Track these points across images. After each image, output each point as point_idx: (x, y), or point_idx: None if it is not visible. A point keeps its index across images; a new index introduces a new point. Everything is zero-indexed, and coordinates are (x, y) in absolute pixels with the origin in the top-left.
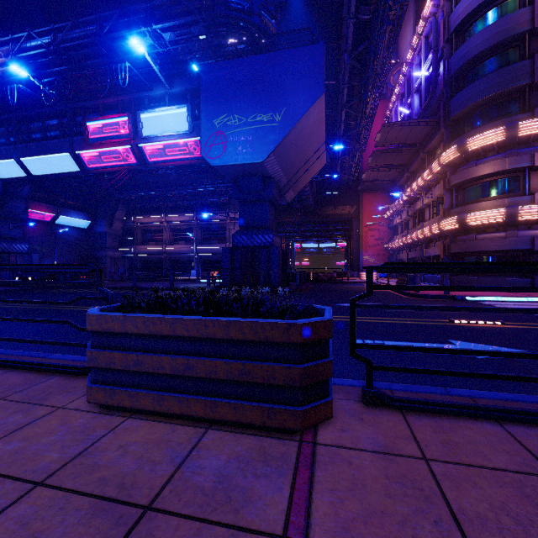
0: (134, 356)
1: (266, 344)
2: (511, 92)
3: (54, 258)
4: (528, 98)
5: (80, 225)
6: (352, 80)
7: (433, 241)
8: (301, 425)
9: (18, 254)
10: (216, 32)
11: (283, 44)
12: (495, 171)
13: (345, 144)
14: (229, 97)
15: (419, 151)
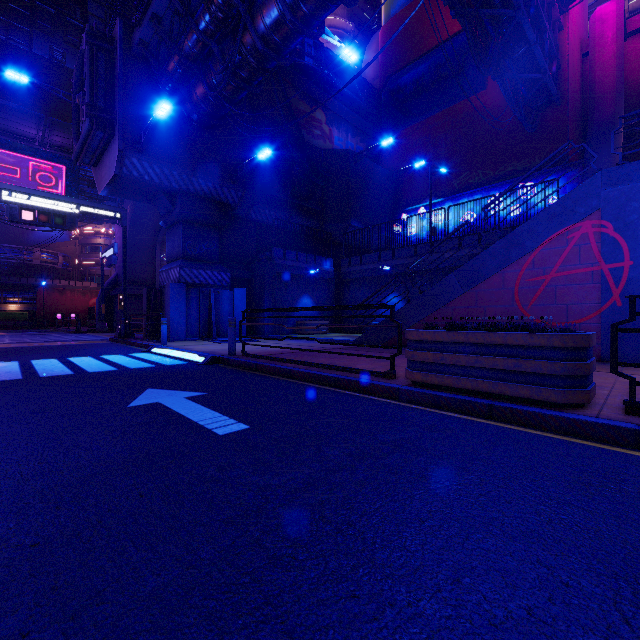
0: None
1: None
2: None
3: None
4: None
5: None
6: None
7: None
8: None
9: None
10: None
11: None
12: None
13: None
14: None
15: None
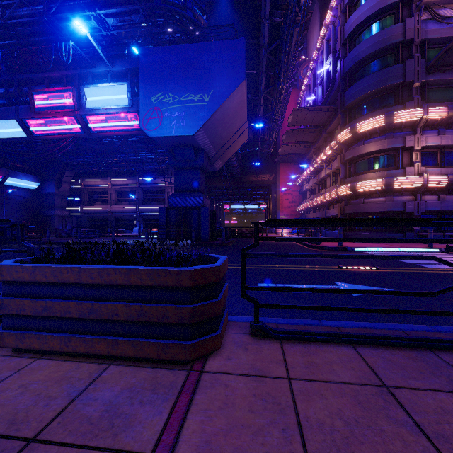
0: (42, 302)
1: (162, 288)
2: (389, 89)
3: (2, 216)
4: (401, 94)
5: (29, 186)
6: (269, 70)
7: (332, 204)
8: (190, 357)
9: None
10: (154, 21)
11: (211, 36)
12: (377, 150)
13: (264, 123)
14: (164, 78)
15: (322, 132)
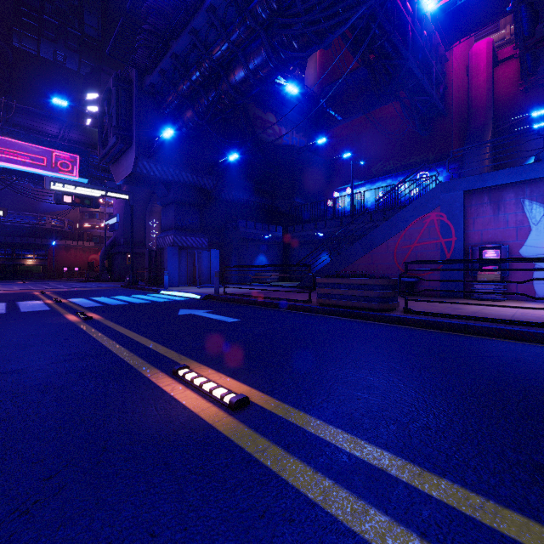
0: None
1: None
2: None
3: None
4: None
5: None
6: None
7: None
8: None
9: None
10: None
11: None
12: None
13: None
14: None
15: None
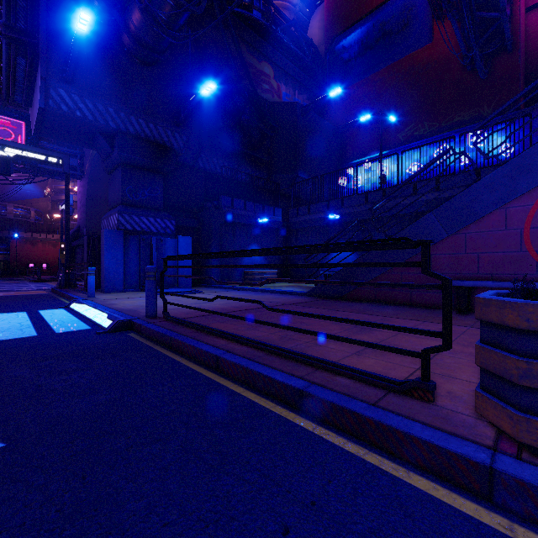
0: None
1: None
2: None
3: None
4: None
5: None
6: None
7: None
8: None
9: None
10: None
11: None
12: None
13: None
14: None
15: None
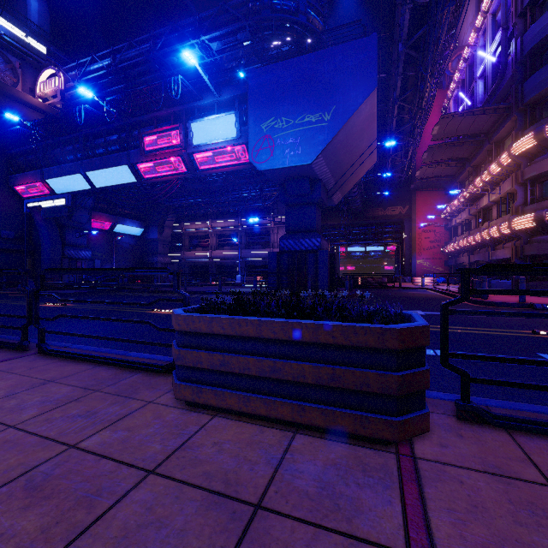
0: (220, 356)
1: (358, 349)
2: None
3: (112, 264)
4: None
5: (134, 233)
6: (407, 70)
7: (501, 243)
8: (398, 437)
9: (83, 260)
10: (262, 36)
11: (332, 40)
12: None
13: (396, 140)
14: (276, 100)
15: (483, 143)
